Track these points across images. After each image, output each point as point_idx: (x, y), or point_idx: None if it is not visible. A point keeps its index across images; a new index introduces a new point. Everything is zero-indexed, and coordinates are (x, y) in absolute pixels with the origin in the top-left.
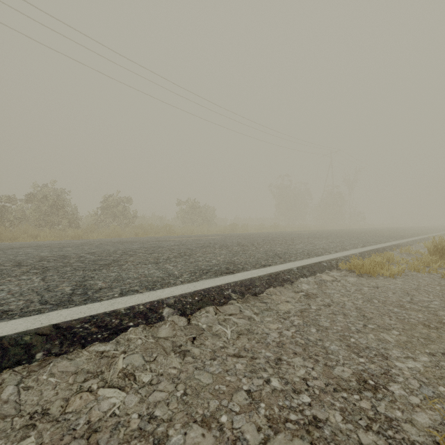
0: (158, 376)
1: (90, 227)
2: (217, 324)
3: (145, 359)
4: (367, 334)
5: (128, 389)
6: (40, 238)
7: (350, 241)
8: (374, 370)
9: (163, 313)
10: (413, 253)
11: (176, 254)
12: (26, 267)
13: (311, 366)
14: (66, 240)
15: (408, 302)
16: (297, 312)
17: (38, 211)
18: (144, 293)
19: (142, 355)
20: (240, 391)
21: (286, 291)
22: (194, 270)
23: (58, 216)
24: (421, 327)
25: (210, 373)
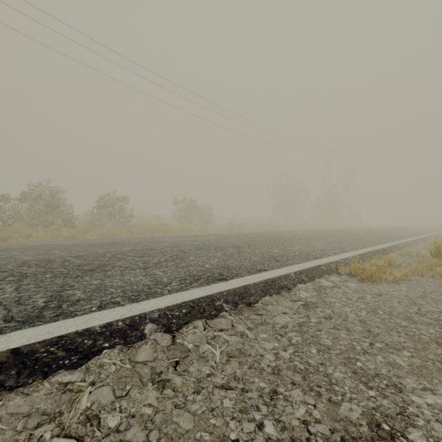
0: (128, 418)
1: (85, 226)
2: (205, 343)
3: (116, 393)
4: (375, 356)
5: (89, 438)
6: (32, 239)
7: (348, 242)
8: (388, 409)
9: (145, 331)
10: (414, 255)
11: (168, 257)
12: (3, 273)
13: (313, 402)
14: (57, 241)
15: (416, 313)
16: (295, 326)
17: (32, 210)
18: (125, 305)
19: (113, 388)
20: (227, 441)
21: (283, 300)
22: (184, 277)
23: (52, 215)
24: (434, 346)
25: (191, 413)
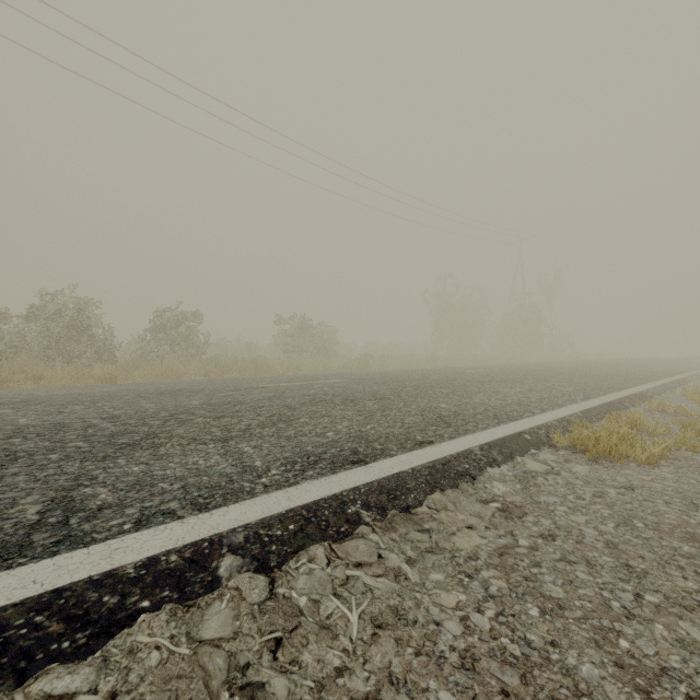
0: None
1: (132, 361)
2: (330, 595)
3: None
4: (650, 625)
5: None
6: (44, 382)
7: (560, 388)
8: None
9: (220, 570)
10: (671, 411)
11: (265, 418)
12: None
13: None
14: (83, 388)
15: None
16: (492, 556)
17: (46, 334)
18: (185, 518)
19: None
20: None
21: (464, 501)
22: (292, 457)
23: (79, 343)
24: None
25: None
